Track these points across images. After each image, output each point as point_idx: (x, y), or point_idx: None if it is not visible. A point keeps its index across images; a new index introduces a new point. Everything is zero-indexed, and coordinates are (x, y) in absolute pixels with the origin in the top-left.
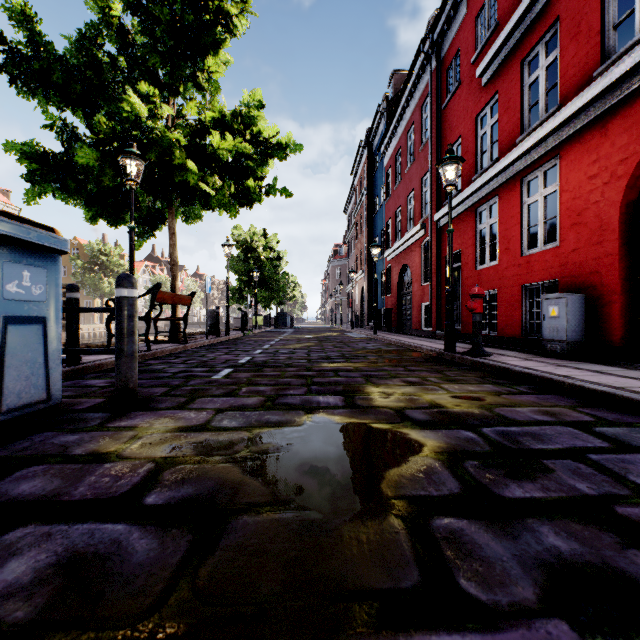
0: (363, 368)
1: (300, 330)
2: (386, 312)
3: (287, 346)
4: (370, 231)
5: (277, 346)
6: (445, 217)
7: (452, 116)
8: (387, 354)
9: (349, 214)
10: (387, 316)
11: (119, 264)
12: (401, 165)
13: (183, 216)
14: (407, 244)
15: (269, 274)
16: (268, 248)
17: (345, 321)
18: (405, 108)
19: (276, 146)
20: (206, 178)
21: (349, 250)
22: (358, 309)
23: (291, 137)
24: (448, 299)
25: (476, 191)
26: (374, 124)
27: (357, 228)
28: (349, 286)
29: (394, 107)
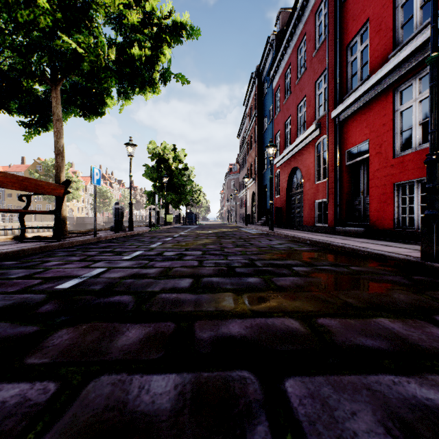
0: (332, 327)
1: (203, 226)
2: (276, 210)
3: (180, 244)
4: (260, 146)
5: (168, 244)
6: (346, 110)
7: (355, 4)
8: (316, 260)
9: (241, 138)
10: (277, 214)
11: (67, 176)
12: (291, 80)
13: (80, 110)
14: (298, 148)
15: (178, 180)
16: (177, 160)
17: (238, 220)
18: (295, 26)
19: (171, 26)
20: (76, 36)
21: (241, 165)
22: (249, 209)
23: (187, 17)
24: (433, 172)
25: (399, 65)
26: (263, 56)
27: (248, 146)
28: (241, 192)
29: (285, 26)
